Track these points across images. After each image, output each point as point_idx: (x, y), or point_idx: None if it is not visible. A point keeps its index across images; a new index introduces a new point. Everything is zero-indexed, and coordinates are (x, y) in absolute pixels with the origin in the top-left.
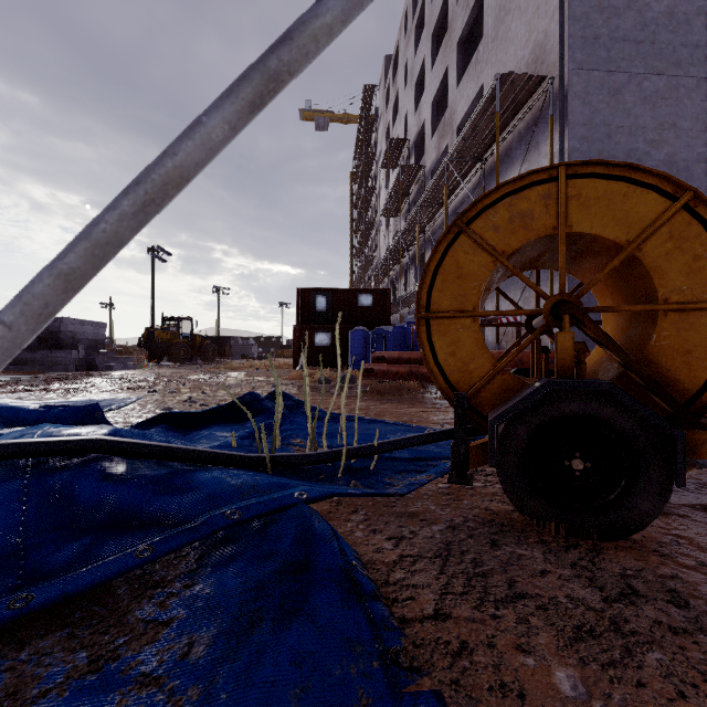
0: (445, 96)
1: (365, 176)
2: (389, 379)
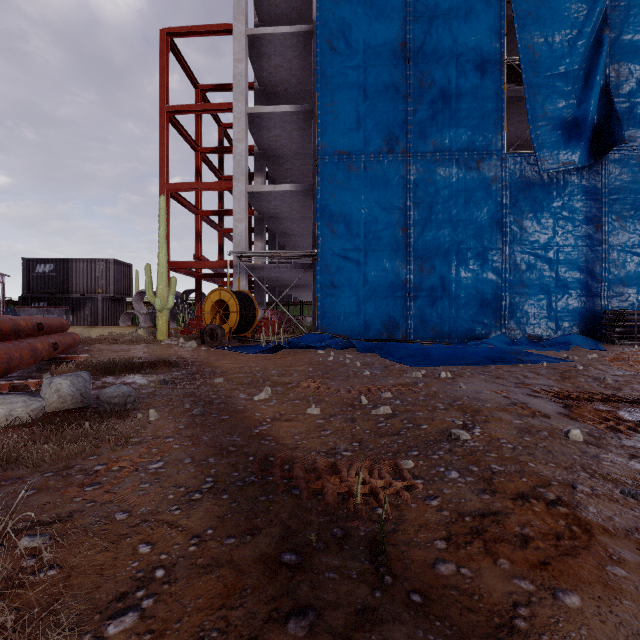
0: None
1: None
2: None
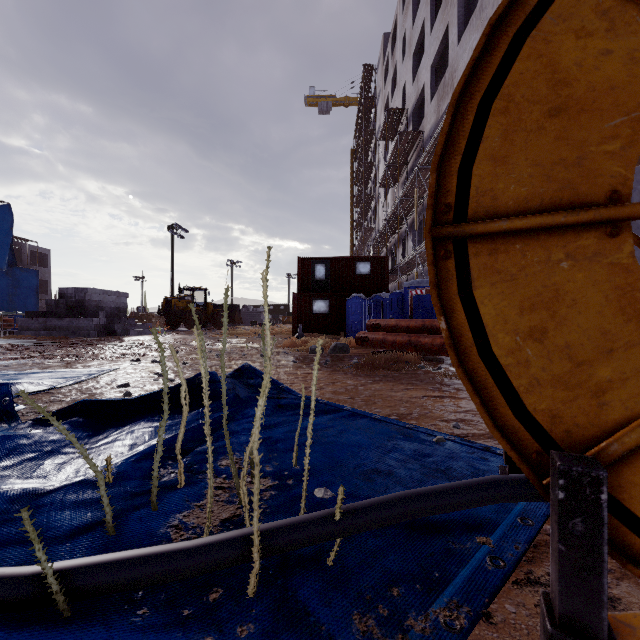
0: (445, 59)
1: (364, 152)
2: (385, 349)
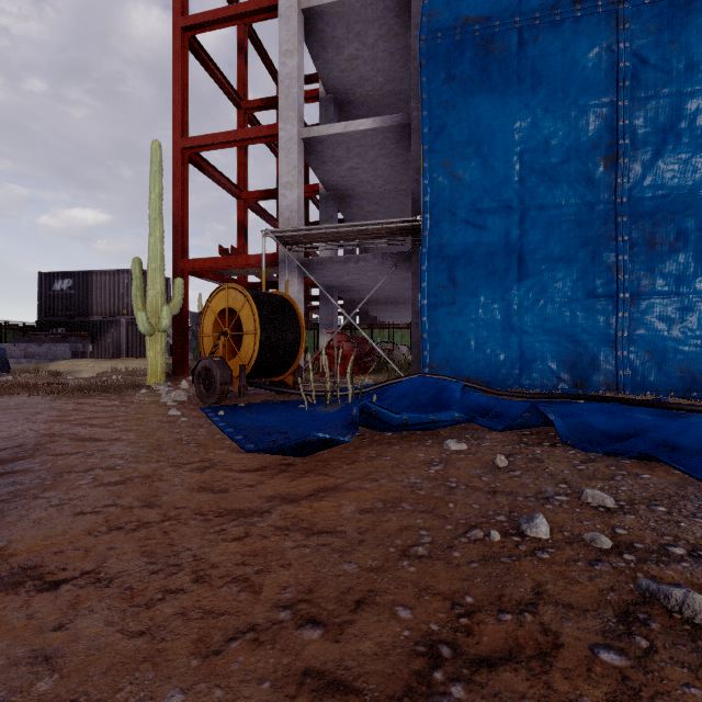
0: None
1: None
2: None
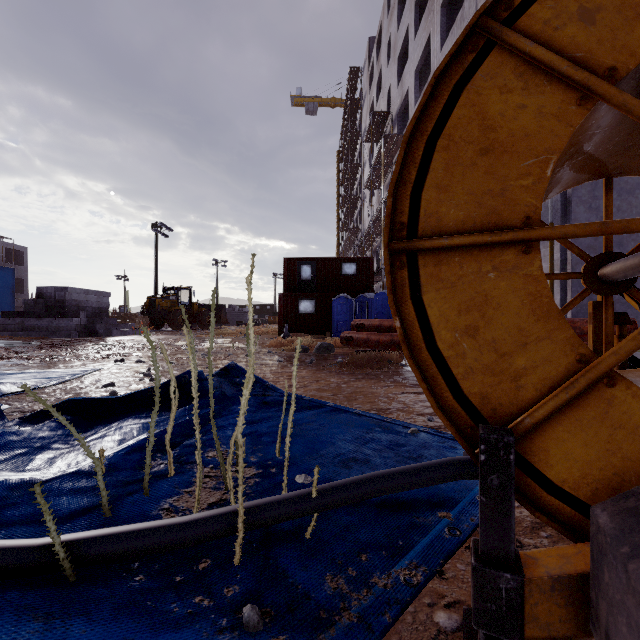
0: (428, 65)
1: (350, 153)
2: (369, 348)
